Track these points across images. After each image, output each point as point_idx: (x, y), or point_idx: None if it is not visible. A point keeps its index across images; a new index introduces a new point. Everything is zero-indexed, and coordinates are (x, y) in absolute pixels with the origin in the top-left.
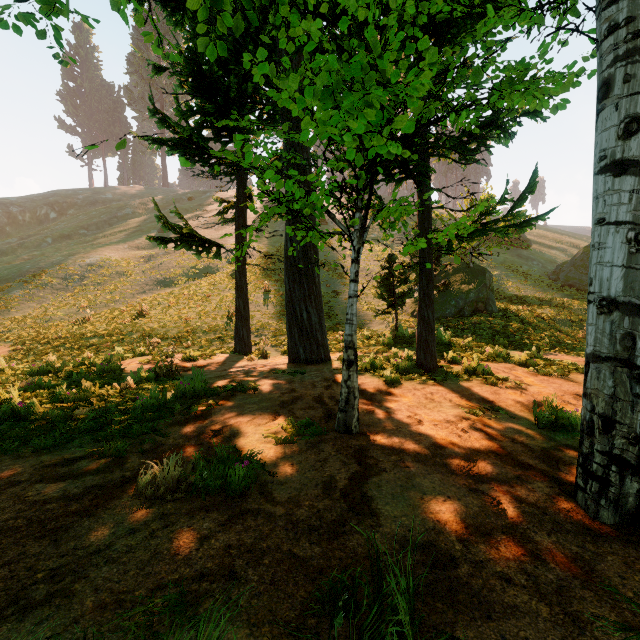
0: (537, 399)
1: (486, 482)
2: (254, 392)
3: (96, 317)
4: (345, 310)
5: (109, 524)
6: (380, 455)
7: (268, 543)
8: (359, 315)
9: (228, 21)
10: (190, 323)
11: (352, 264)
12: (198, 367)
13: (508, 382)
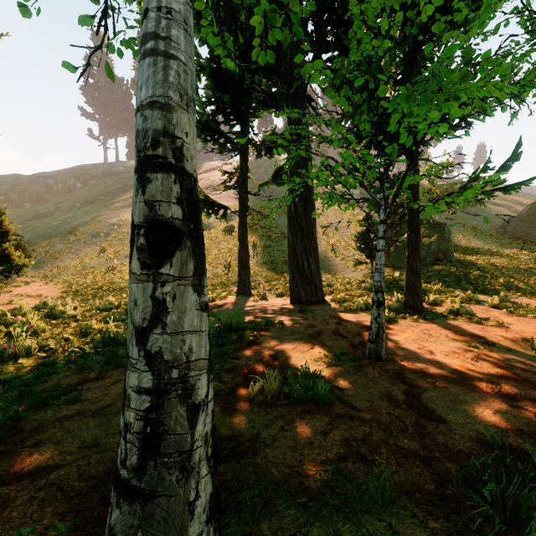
0: (523, 336)
1: (520, 400)
2: (283, 326)
3: (121, 266)
4: (321, 260)
5: (245, 420)
6: (416, 377)
7: (375, 438)
8: (334, 264)
9: (279, 35)
10: None
11: (381, 224)
12: (218, 306)
13: (490, 321)
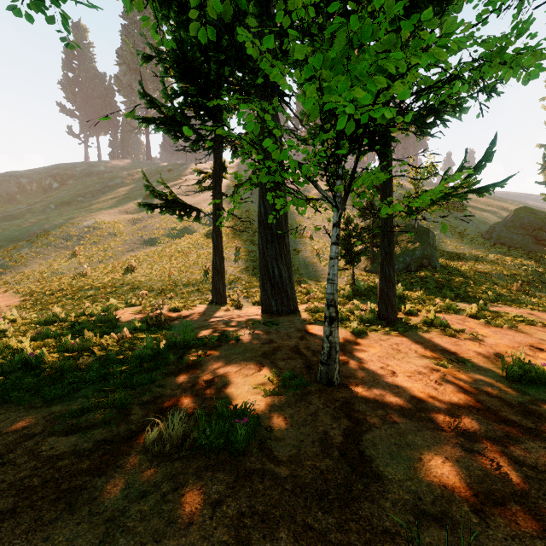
0: (496, 350)
1: (478, 441)
2: (237, 343)
3: (92, 272)
4: (305, 266)
5: (120, 485)
6: (366, 409)
7: (280, 511)
8: (318, 270)
9: (218, 6)
10: (172, 277)
11: (333, 228)
12: (182, 317)
13: (465, 333)
